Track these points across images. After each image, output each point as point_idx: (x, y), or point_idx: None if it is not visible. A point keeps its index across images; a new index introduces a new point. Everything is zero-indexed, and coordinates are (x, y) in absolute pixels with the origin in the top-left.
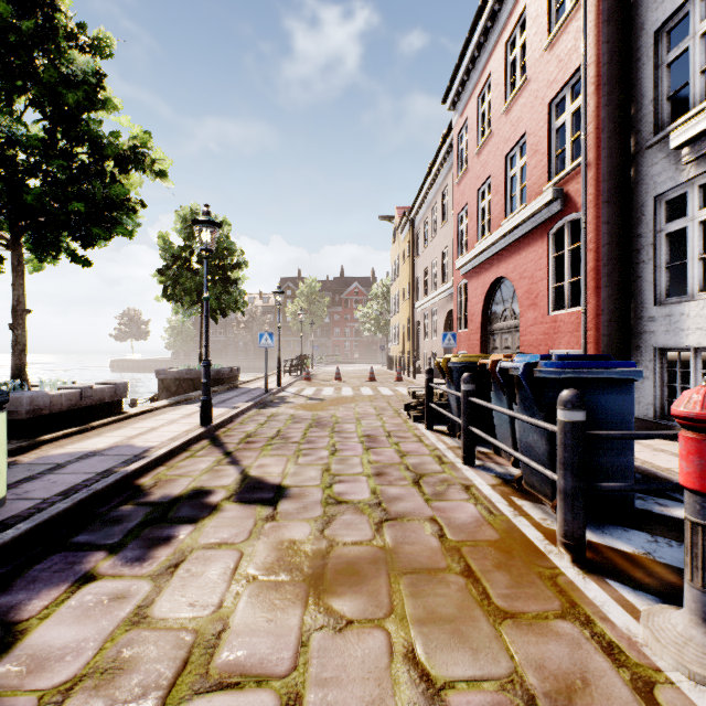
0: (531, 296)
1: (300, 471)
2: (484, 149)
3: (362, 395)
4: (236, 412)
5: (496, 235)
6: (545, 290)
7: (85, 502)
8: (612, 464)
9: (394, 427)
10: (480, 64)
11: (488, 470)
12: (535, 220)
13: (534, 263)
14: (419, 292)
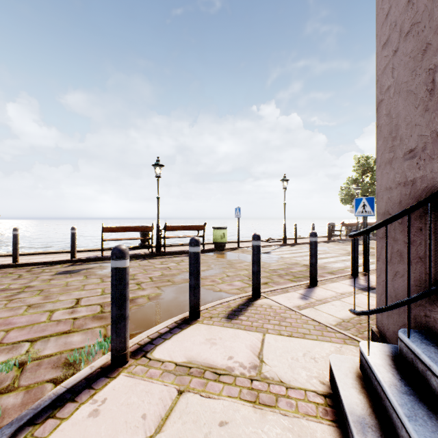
0: None
1: None
2: None
3: None
4: None
5: None
6: None
7: None
8: None
9: None
10: None
11: None
12: None
13: None
14: None
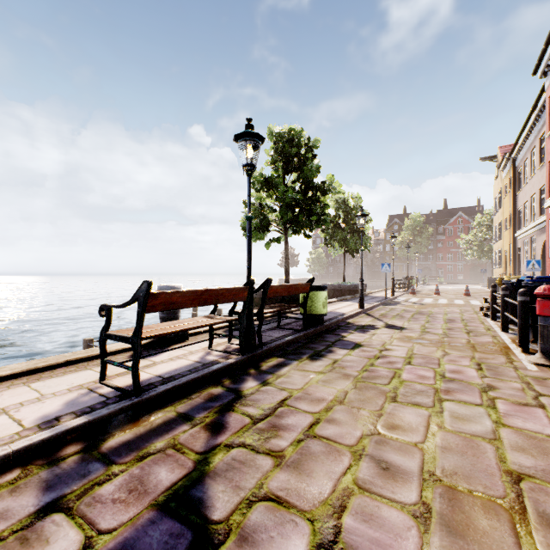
0: None
1: (410, 325)
2: None
3: (453, 303)
4: (373, 305)
5: None
6: None
7: (337, 322)
8: None
9: (468, 318)
10: None
11: (514, 334)
12: None
13: None
14: (520, 222)
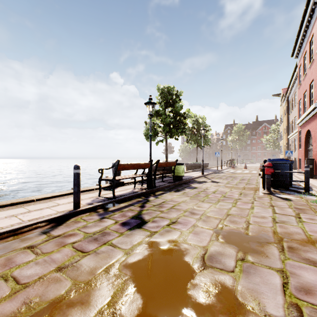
0: (314, 138)
1: (223, 181)
2: (304, 79)
3: (250, 172)
4: (209, 173)
5: (304, 115)
6: (316, 136)
7: (189, 180)
8: (282, 179)
9: (252, 178)
10: (303, 45)
11: None
12: (314, 112)
13: (315, 126)
14: (291, 130)
